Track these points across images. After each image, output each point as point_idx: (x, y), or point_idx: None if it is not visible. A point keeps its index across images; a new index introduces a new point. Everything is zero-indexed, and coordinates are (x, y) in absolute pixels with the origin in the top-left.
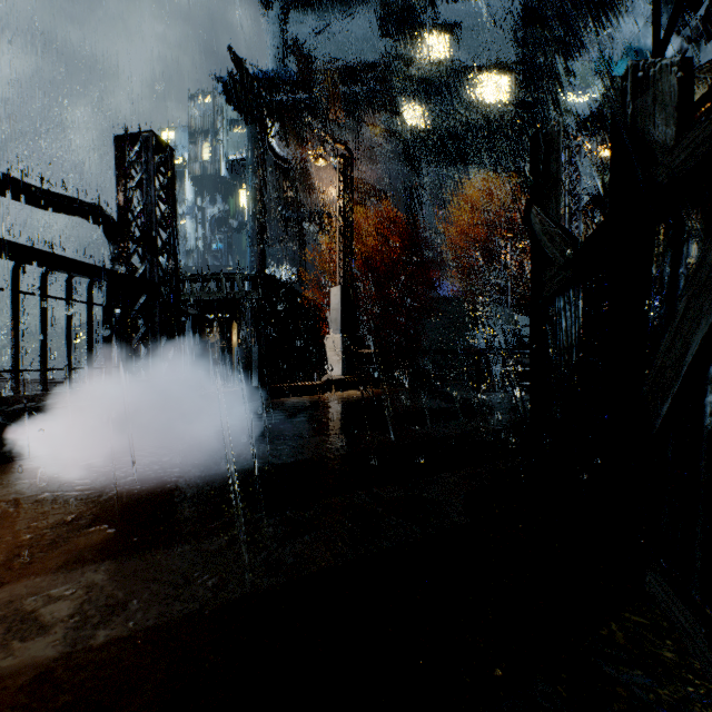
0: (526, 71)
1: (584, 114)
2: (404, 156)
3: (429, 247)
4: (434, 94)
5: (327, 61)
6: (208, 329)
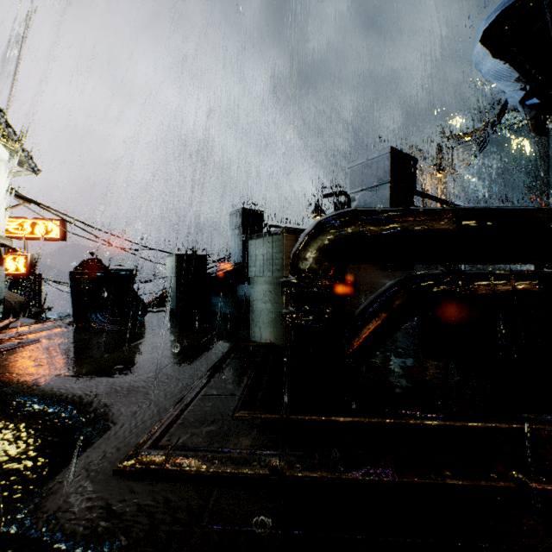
0: None
1: None
2: None
3: None
4: None
5: None
6: None
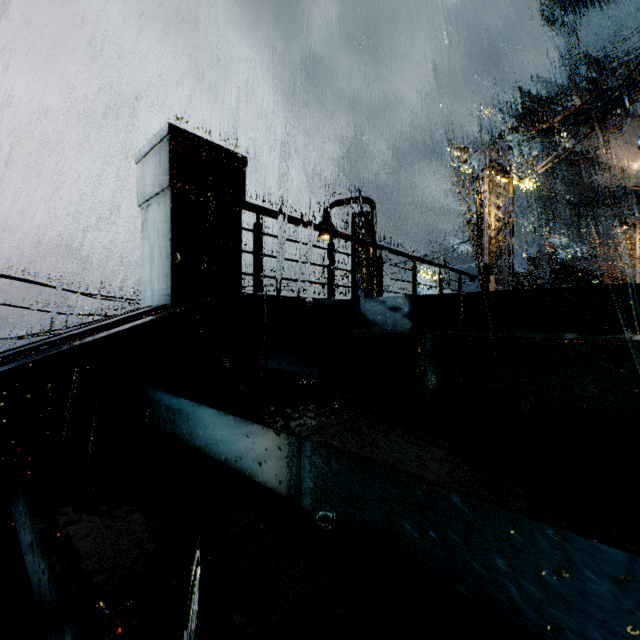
0: None
1: None
2: None
3: None
4: None
5: (628, 52)
6: None
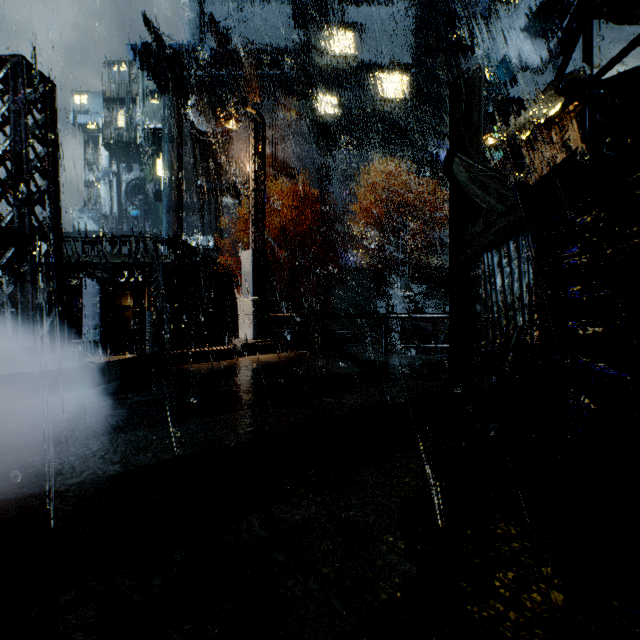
0: (419, 74)
1: None
2: (314, 138)
3: (337, 222)
4: (341, 84)
5: (243, 42)
6: (120, 293)
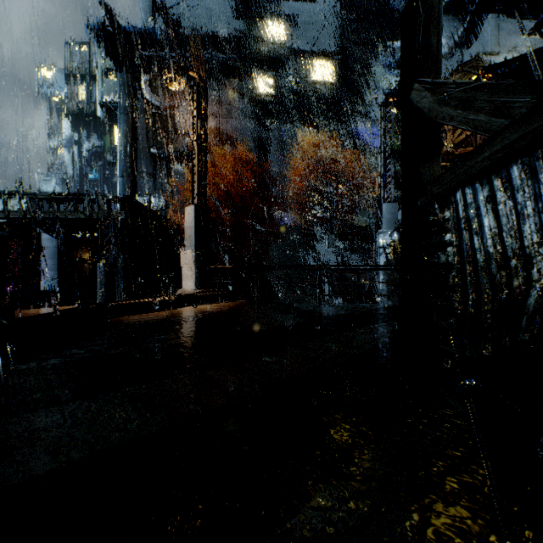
0: (343, 62)
1: (382, 97)
2: (254, 114)
3: (273, 187)
4: (277, 67)
5: (191, 28)
6: (77, 247)
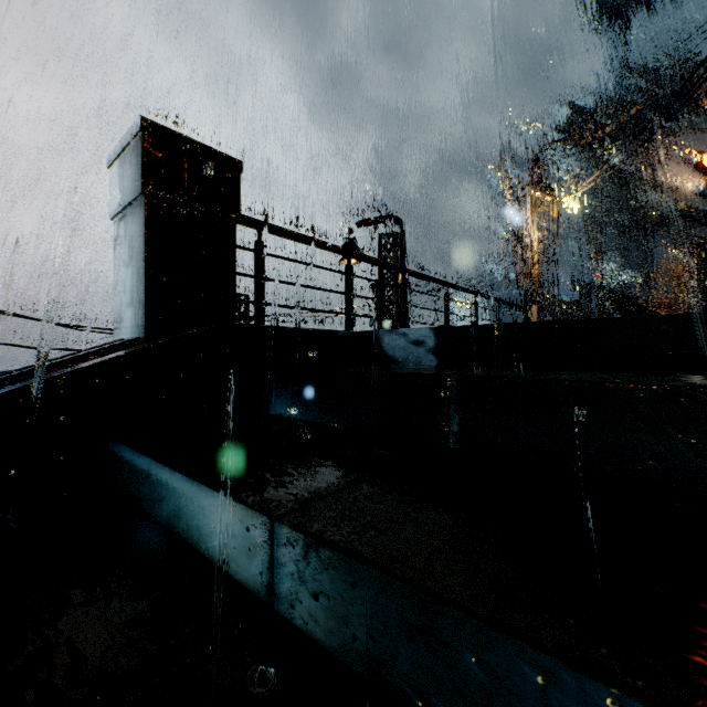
0: None
1: None
2: None
3: None
4: None
5: (682, 61)
6: None
